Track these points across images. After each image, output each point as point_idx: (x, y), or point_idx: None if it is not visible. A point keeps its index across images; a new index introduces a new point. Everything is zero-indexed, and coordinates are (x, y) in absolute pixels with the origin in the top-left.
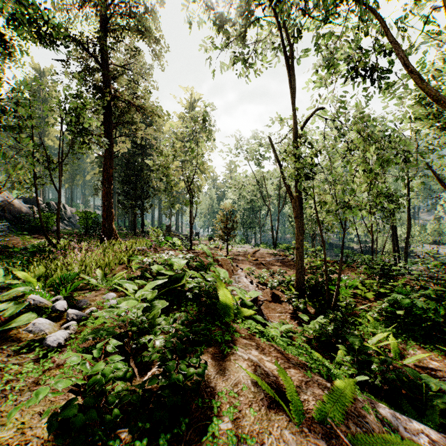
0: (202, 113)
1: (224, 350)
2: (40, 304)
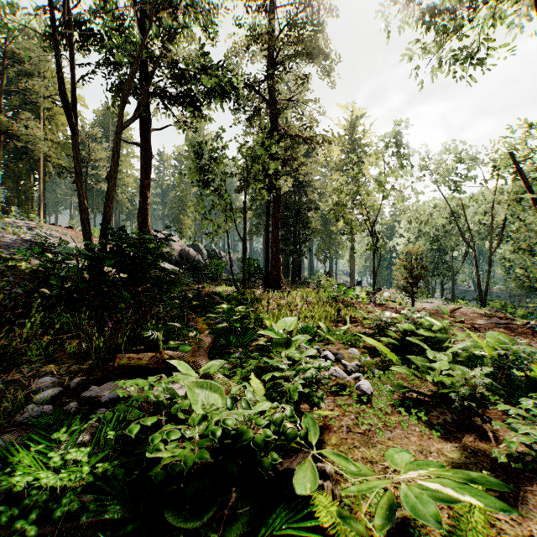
0: (392, 136)
1: None
2: None
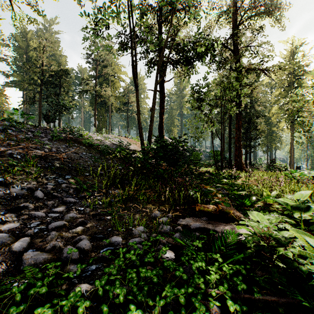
0: None
1: None
2: None
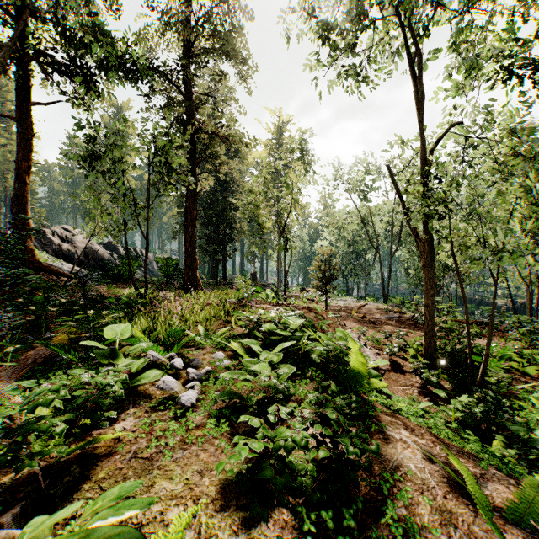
0: (299, 141)
1: (369, 427)
2: (159, 360)
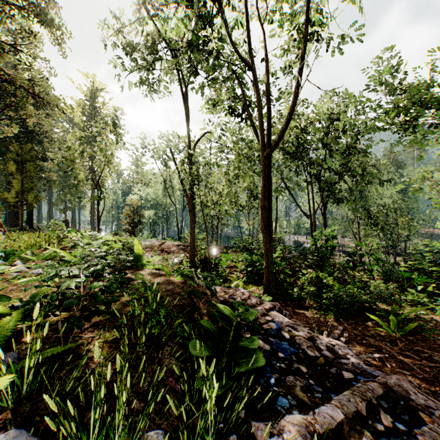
0: (111, 117)
1: (139, 269)
2: (2, 263)
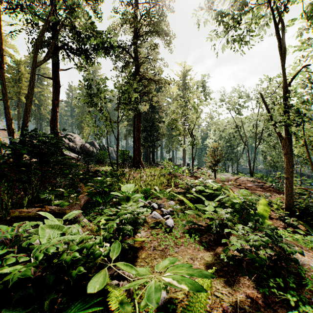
0: (202, 81)
1: None
2: (145, 204)
